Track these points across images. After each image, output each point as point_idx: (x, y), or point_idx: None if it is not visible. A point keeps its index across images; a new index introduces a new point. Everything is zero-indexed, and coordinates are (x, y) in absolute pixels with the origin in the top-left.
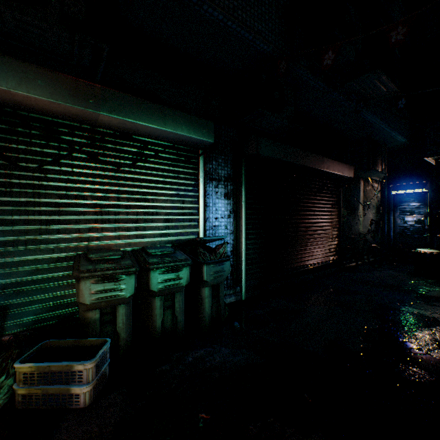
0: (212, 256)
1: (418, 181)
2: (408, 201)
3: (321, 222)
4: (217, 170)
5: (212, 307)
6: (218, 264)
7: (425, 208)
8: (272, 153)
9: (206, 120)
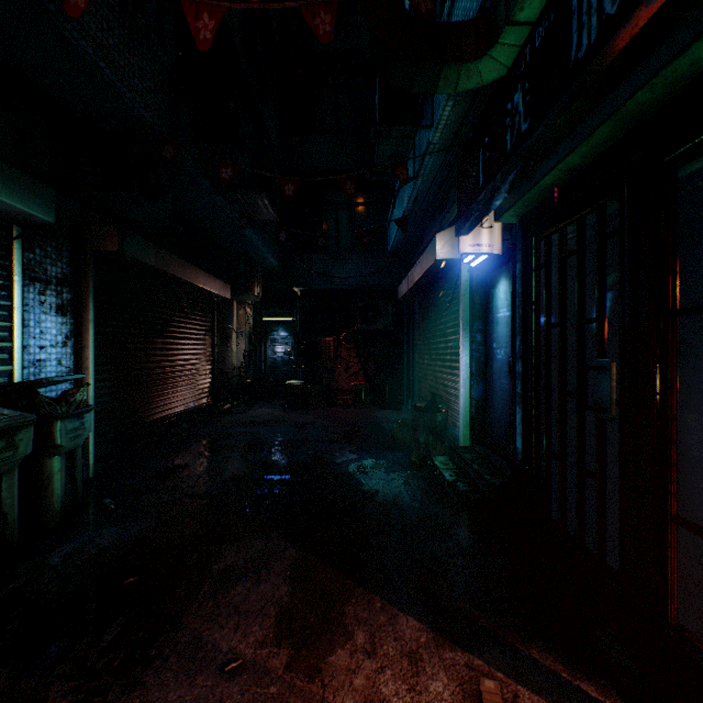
0: (63, 407)
1: (287, 309)
2: (279, 330)
3: (194, 354)
4: (44, 265)
5: (65, 487)
6: (77, 417)
7: (292, 339)
8: (141, 255)
9: (43, 184)
